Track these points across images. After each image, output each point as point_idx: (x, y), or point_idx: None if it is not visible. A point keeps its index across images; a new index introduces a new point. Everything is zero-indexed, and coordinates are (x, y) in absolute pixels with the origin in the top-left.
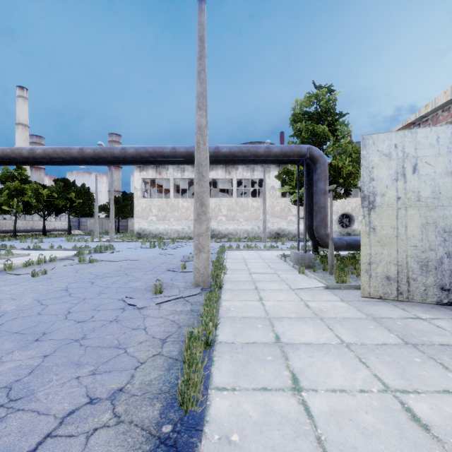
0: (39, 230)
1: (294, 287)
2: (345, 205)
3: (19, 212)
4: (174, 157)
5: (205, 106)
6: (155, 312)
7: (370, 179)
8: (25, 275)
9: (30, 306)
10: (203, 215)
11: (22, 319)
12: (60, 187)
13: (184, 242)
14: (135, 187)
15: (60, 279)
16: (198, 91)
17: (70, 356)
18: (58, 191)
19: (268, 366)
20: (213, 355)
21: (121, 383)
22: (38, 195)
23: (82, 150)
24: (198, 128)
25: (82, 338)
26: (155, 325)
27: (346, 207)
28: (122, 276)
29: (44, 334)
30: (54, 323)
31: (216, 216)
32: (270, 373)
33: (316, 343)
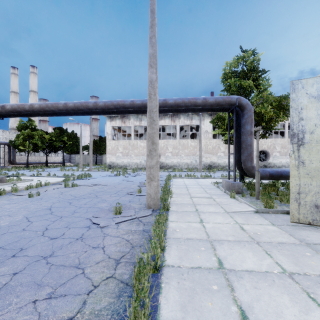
0: (43, 163)
1: (228, 211)
2: (262, 144)
3: (30, 151)
4: (132, 108)
5: (156, 64)
6: (113, 231)
7: (299, 119)
8: (24, 195)
9: (19, 223)
10: (153, 151)
11: (9, 234)
12: (57, 133)
13: (141, 172)
14: (107, 132)
15: (48, 199)
16: (149, 53)
17: (35, 275)
18: (56, 136)
19: (215, 297)
20: (161, 281)
21: (72, 311)
22: (42, 138)
23: (66, 104)
24: (150, 82)
25: (50, 256)
26: (112, 244)
27: (263, 146)
28: (93, 198)
29: (21, 250)
30: (32, 239)
31: (164, 153)
32: (217, 308)
33: (259, 271)
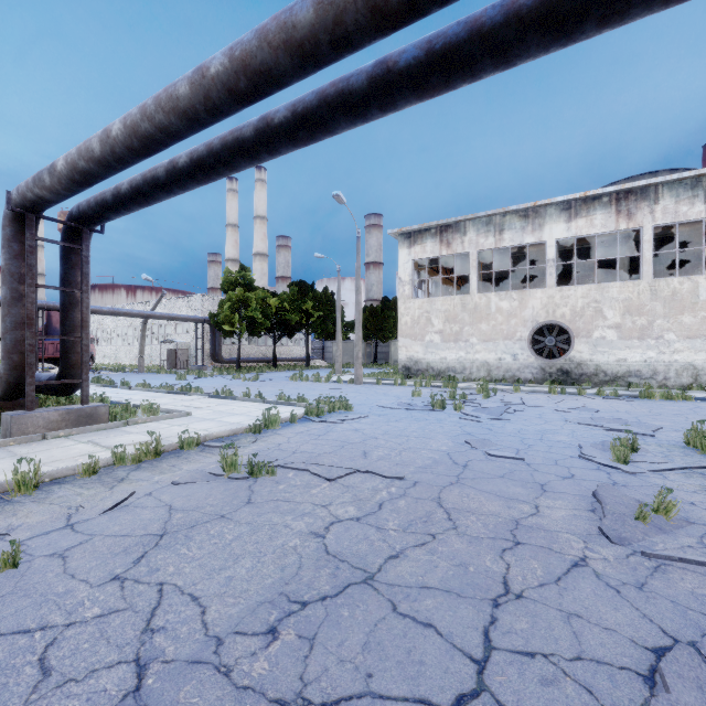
0: (271, 359)
1: None
2: None
3: (242, 334)
4: None
5: None
6: None
7: None
8: None
9: None
10: None
11: None
12: (294, 294)
13: (509, 392)
14: (401, 278)
15: None
16: None
17: None
18: (292, 301)
19: None
20: None
21: None
22: (266, 307)
23: (200, 71)
24: None
25: None
26: None
27: None
28: None
29: None
30: None
31: (588, 329)
32: None
33: None
